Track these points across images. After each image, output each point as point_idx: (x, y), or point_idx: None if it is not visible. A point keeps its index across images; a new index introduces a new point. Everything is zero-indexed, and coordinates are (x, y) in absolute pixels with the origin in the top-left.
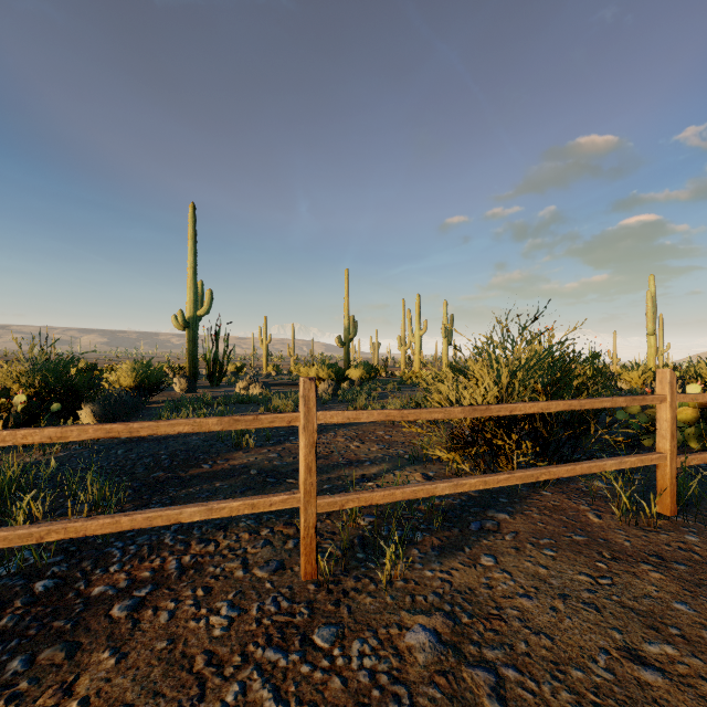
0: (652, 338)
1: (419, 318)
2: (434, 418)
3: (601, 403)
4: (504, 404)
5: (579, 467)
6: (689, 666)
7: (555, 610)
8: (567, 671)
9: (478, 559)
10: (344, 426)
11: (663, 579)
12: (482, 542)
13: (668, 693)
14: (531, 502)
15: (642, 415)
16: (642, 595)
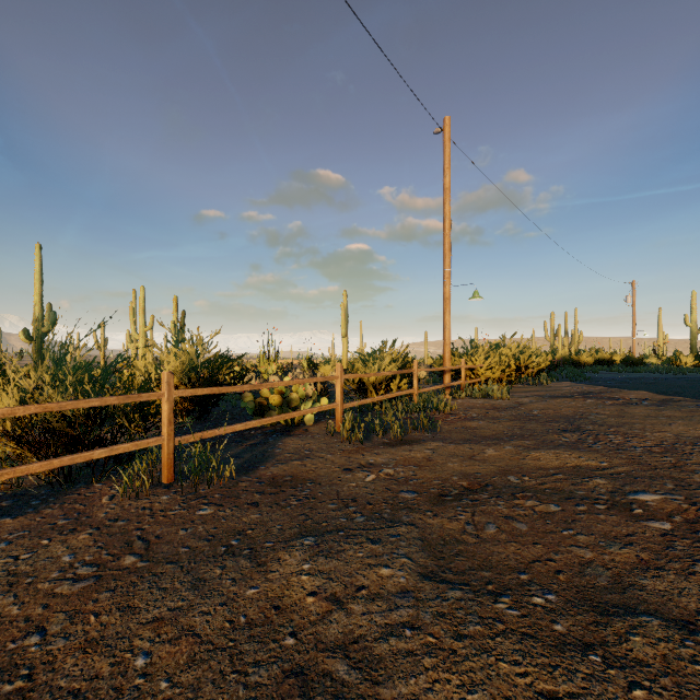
0: (345, 339)
1: (144, 312)
2: None
3: (88, 403)
4: None
5: (58, 461)
6: None
7: None
8: None
9: None
10: None
11: (85, 538)
12: None
13: None
14: (67, 497)
15: (251, 403)
16: (45, 558)
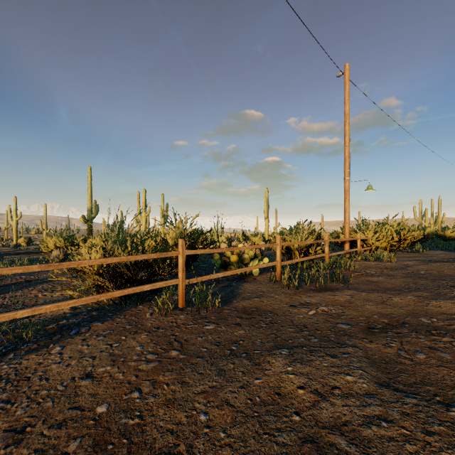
0: (267, 220)
1: (145, 205)
2: (15, 272)
3: (141, 257)
4: (73, 261)
5: (127, 291)
6: (110, 372)
7: (68, 365)
8: (40, 392)
9: (52, 350)
10: (47, 282)
11: (145, 337)
12: (67, 340)
13: (86, 386)
14: (126, 312)
15: (219, 260)
16: (126, 347)
